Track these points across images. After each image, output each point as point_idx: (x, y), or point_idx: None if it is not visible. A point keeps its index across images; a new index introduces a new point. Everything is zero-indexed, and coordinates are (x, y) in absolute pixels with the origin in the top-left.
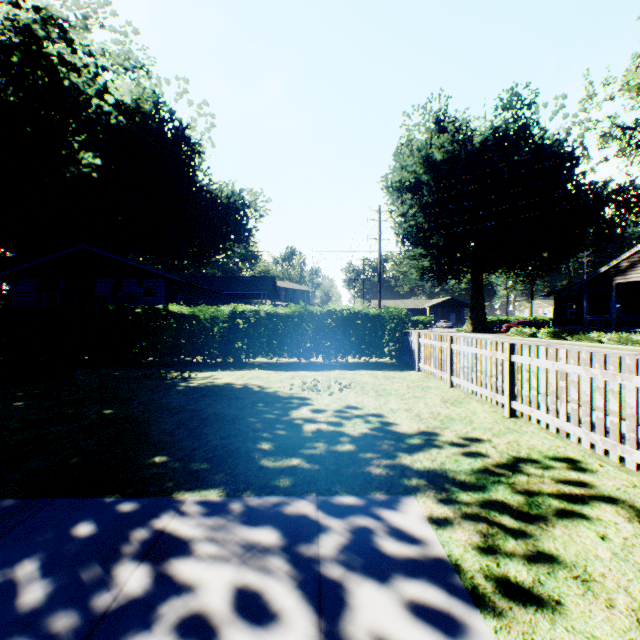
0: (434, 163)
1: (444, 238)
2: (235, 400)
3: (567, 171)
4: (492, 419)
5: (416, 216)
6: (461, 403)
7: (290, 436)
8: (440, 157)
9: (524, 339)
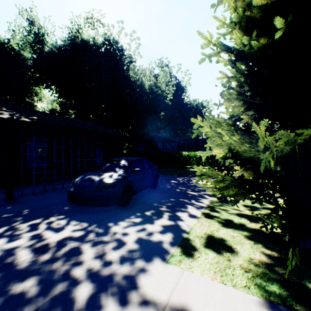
0: None
1: None
2: None
3: None
4: None
5: None
6: None
7: None
8: None
9: None
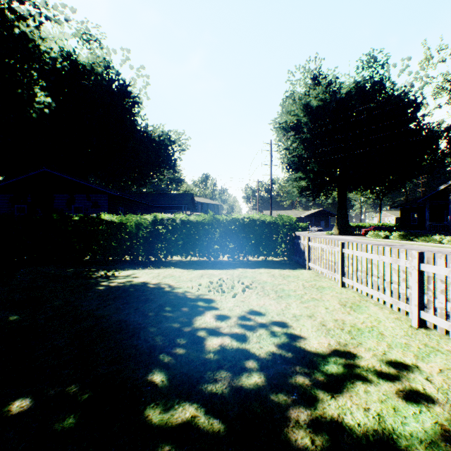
0: (311, 109)
1: (318, 165)
2: (144, 303)
3: (412, 114)
4: (402, 330)
5: (298, 148)
6: (360, 307)
7: (189, 358)
8: (316, 104)
9: (381, 240)
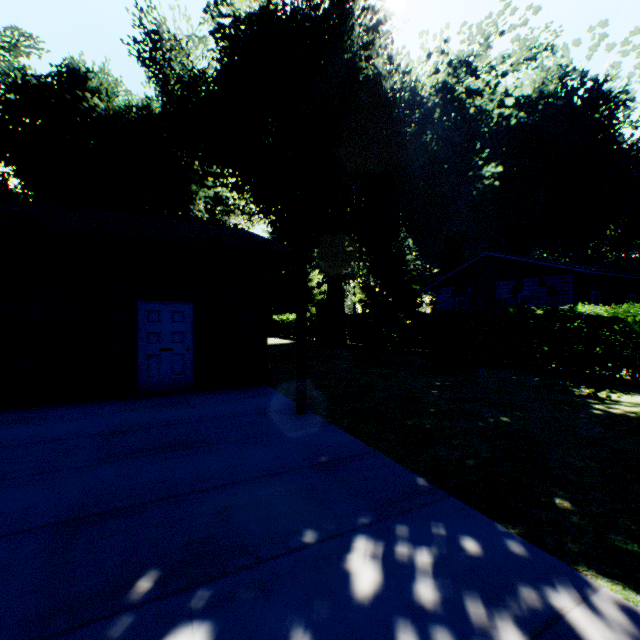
0: None
1: None
2: None
3: None
4: None
5: None
6: None
7: None
8: None
9: None
